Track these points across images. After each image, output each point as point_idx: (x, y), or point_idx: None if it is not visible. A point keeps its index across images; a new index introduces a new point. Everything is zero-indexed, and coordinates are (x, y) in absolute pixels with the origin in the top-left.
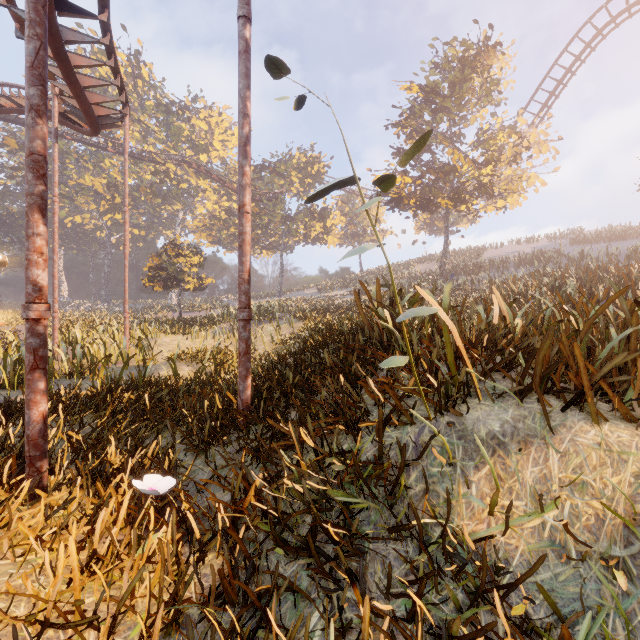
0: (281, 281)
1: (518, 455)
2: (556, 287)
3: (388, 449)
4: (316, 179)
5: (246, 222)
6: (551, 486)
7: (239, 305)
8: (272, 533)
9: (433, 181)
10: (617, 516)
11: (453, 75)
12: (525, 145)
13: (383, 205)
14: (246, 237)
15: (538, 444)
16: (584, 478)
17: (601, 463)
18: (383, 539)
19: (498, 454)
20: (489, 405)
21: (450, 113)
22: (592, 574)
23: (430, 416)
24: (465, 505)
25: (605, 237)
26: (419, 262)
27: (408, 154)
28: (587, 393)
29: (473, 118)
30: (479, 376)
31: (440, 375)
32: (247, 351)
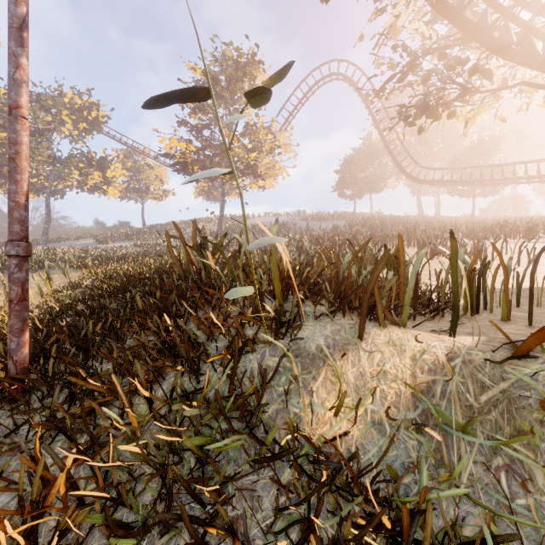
0: (47, 228)
1: (341, 361)
2: (300, 246)
3: (235, 380)
4: (94, 126)
5: (22, 129)
6: (366, 380)
7: (10, 237)
8: (108, 524)
9: (213, 155)
10: (414, 389)
11: (230, 72)
12: (277, 144)
13: (169, 166)
14: (22, 149)
15: (352, 349)
16: (384, 368)
17: (392, 355)
18: (251, 473)
19: (327, 363)
20: (312, 325)
21: (227, 102)
22: (400, 437)
23: (269, 341)
24: (311, 413)
25: (318, 218)
26: (198, 222)
27: (271, 80)
28: (379, 306)
29: (243, 112)
30: (306, 301)
31: (277, 303)
32: (24, 297)
